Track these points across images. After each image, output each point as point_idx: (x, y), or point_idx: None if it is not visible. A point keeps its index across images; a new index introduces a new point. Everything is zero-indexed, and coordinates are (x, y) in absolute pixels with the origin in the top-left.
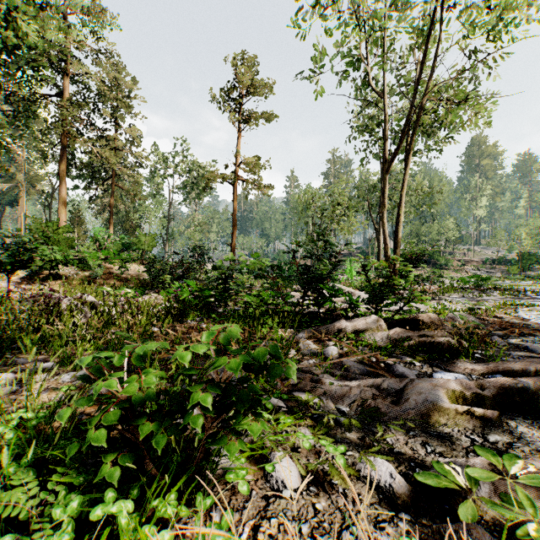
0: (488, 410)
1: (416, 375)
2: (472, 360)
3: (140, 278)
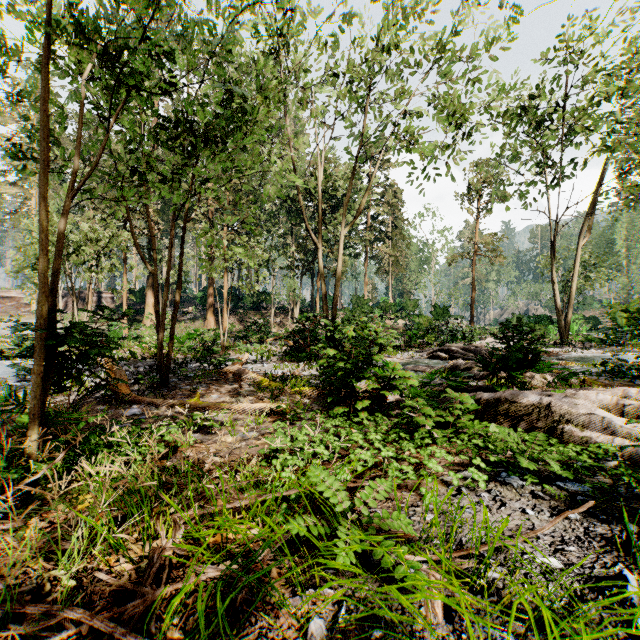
0: None
1: None
2: None
3: (405, 329)
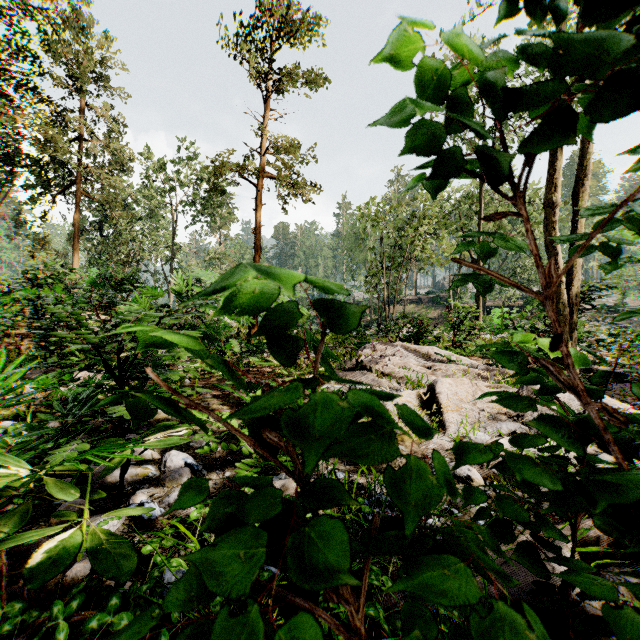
0: None
1: None
2: None
3: None
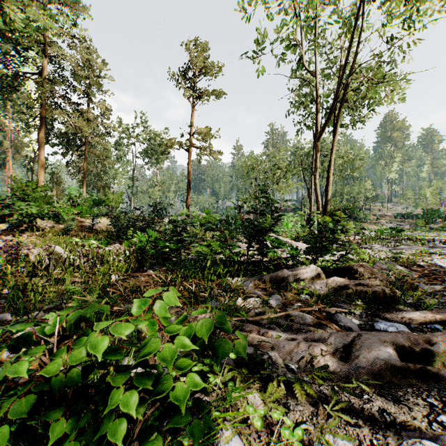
0: (440, 369)
1: (358, 325)
2: (405, 308)
3: (108, 230)
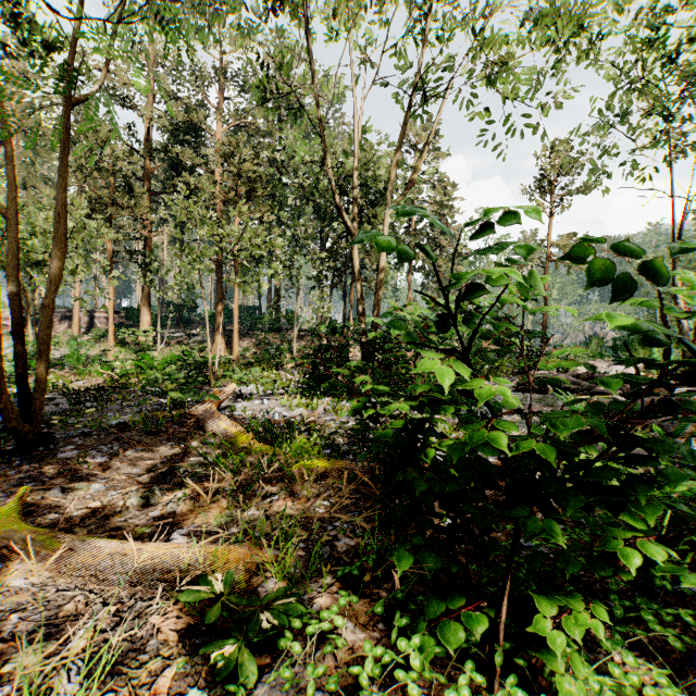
0: None
1: None
2: None
3: None
